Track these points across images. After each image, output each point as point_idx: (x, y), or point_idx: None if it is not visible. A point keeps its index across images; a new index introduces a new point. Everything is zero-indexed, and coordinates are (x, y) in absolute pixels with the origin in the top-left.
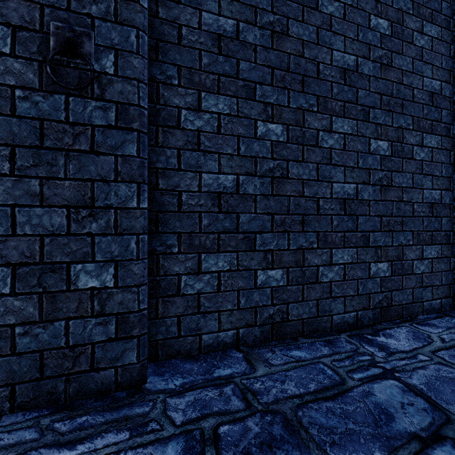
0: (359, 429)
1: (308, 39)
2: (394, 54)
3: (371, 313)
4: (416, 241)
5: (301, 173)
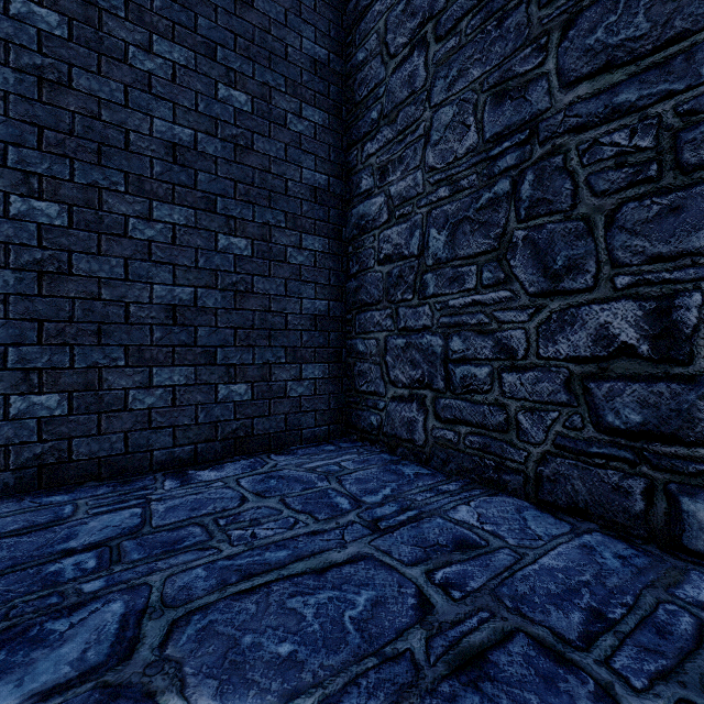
0: (7, 555)
1: (108, 98)
2: (258, 136)
3: (220, 445)
4: (292, 359)
5: (97, 269)
